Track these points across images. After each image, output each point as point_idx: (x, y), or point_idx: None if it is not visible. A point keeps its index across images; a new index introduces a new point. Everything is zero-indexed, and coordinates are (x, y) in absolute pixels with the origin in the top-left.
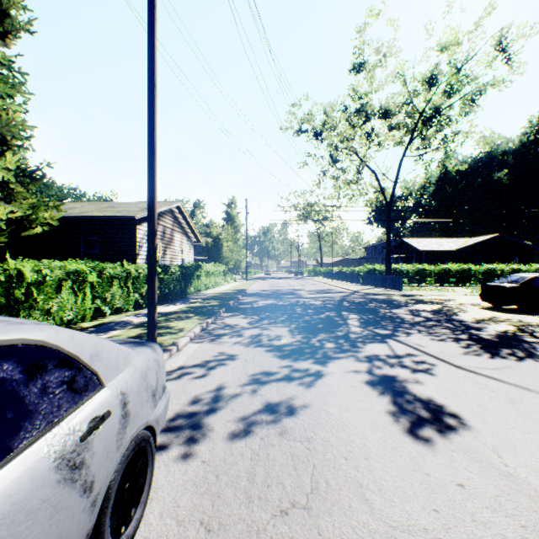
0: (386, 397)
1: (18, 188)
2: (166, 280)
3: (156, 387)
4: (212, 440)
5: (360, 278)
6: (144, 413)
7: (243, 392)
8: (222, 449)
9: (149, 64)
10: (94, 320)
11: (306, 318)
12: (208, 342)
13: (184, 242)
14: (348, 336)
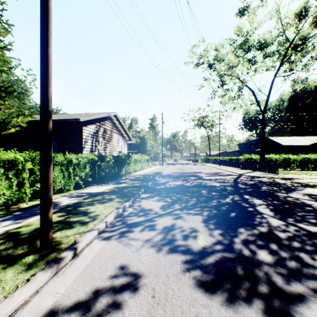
0: None
1: (2, 101)
2: (103, 166)
3: None
4: None
5: (241, 164)
6: None
7: None
8: None
9: None
10: (37, 199)
11: (215, 203)
12: (115, 238)
13: (120, 140)
14: (276, 235)
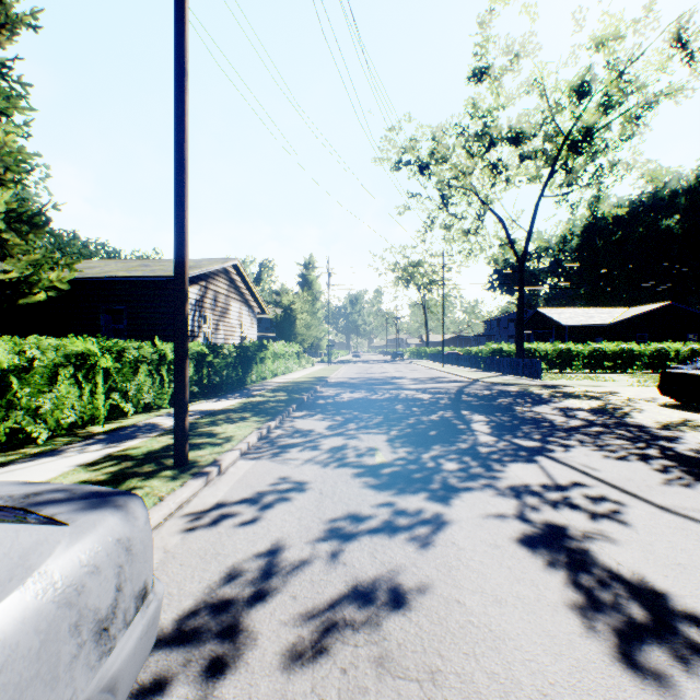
0: (561, 571)
1: (16, 239)
2: (216, 365)
3: (111, 608)
4: (250, 675)
5: (481, 362)
6: (58, 695)
7: (315, 558)
8: (267, 699)
9: (176, 40)
10: (111, 422)
11: (412, 421)
12: (267, 459)
13: (244, 314)
14: (476, 450)
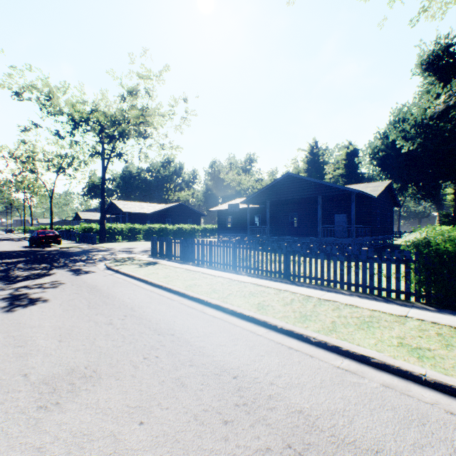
0: None
1: None
2: None
3: None
4: None
5: None
6: None
7: None
8: None
9: None
10: None
11: None
12: None
13: None
14: None
